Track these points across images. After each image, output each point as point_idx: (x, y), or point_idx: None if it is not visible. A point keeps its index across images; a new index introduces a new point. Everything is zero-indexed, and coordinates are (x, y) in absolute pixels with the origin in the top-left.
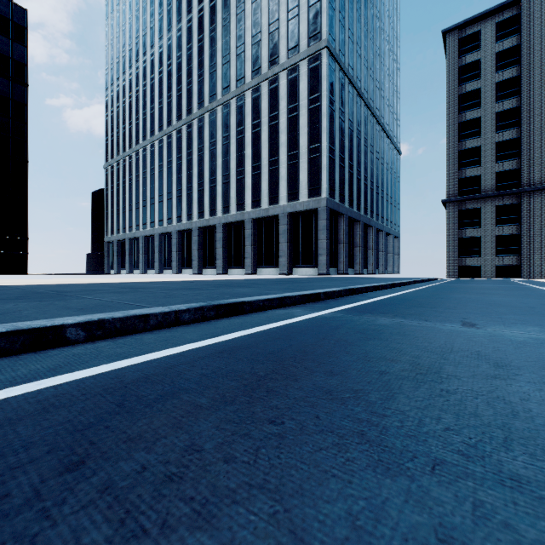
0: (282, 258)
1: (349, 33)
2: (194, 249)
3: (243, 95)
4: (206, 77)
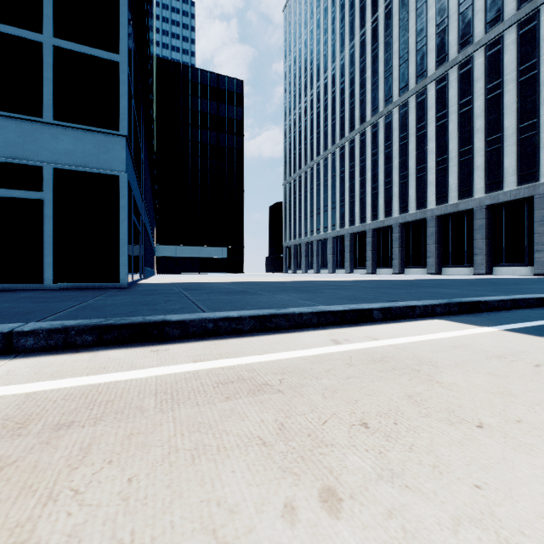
0: (477, 256)
1: None
2: (367, 249)
3: (424, 90)
4: (380, 83)
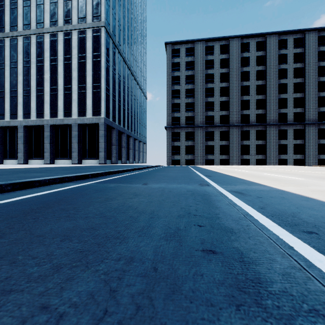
0: (74, 153)
1: (118, 23)
2: None
3: (42, 35)
4: (7, 10)
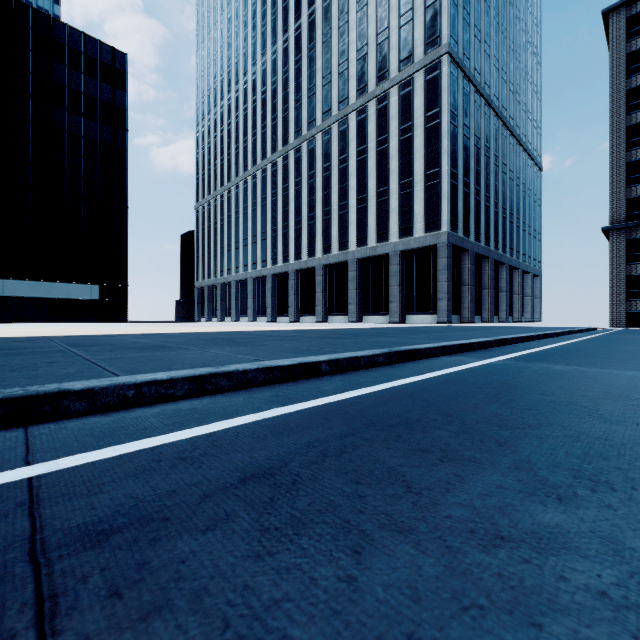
0: (392, 304)
1: (475, 31)
2: (291, 294)
3: (346, 119)
4: (304, 102)
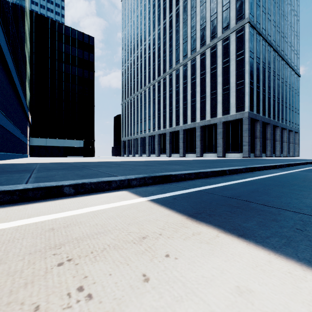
0: (219, 148)
1: (262, 9)
2: (167, 143)
3: (194, 58)
4: (173, 52)
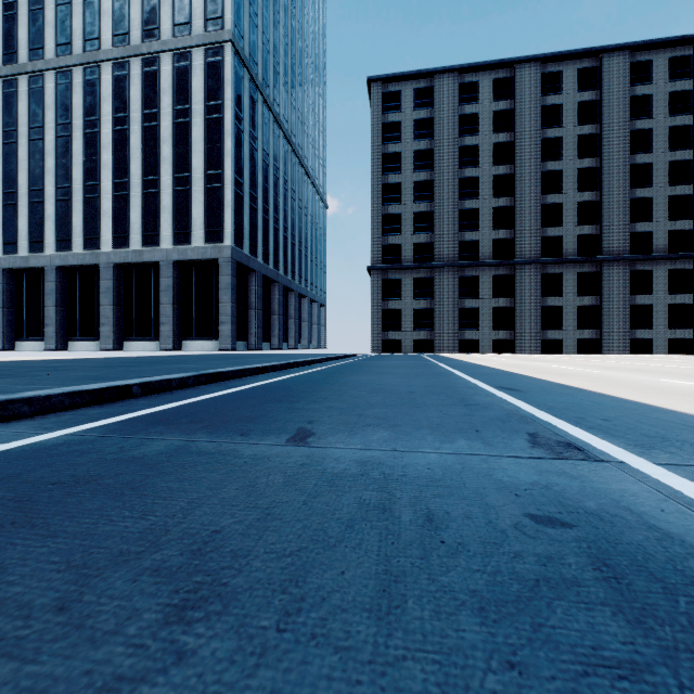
0: (165, 326)
1: (264, 37)
2: None
3: (96, 67)
4: (22, 14)
